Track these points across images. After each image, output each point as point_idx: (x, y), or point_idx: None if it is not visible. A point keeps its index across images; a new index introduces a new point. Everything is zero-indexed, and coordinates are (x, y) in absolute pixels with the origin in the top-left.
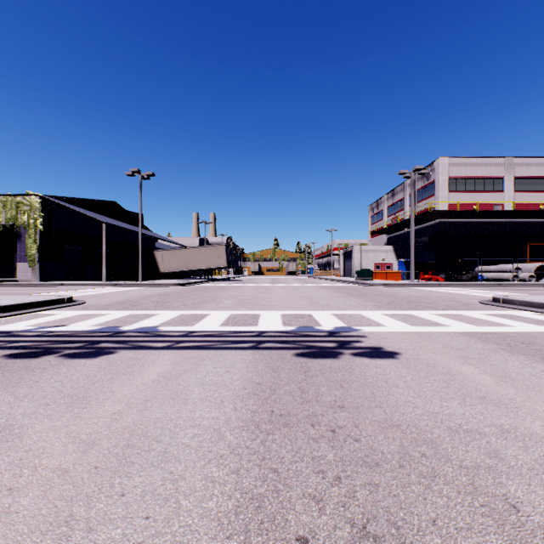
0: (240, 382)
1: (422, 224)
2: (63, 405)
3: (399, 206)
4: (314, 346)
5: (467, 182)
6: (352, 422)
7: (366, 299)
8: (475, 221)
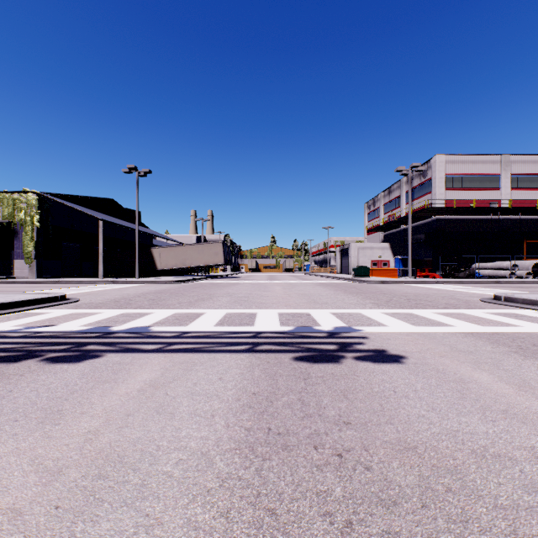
0: (234, 392)
1: (419, 222)
2: (33, 421)
3: (395, 203)
4: (314, 348)
5: (463, 179)
6: (360, 444)
7: (365, 297)
8: (472, 218)
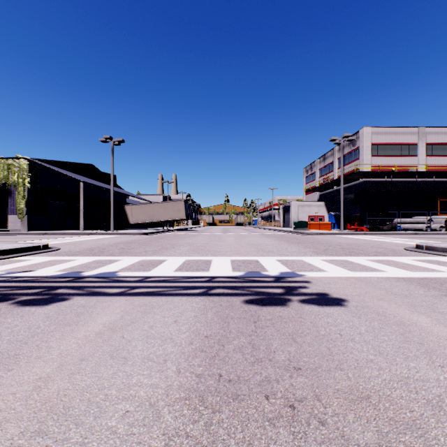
0: (188, 335)
1: (349, 183)
2: None
3: (329, 168)
4: (263, 292)
5: (386, 148)
6: (312, 393)
7: (305, 246)
8: (393, 180)
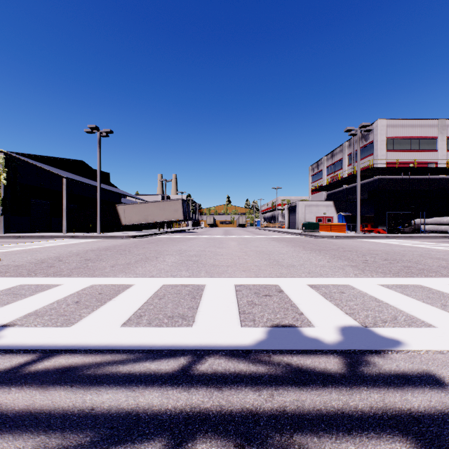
0: None
1: (361, 181)
2: None
3: (338, 165)
4: None
5: (403, 142)
6: None
7: (332, 256)
8: (411, 178)
